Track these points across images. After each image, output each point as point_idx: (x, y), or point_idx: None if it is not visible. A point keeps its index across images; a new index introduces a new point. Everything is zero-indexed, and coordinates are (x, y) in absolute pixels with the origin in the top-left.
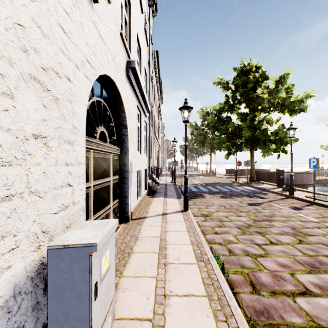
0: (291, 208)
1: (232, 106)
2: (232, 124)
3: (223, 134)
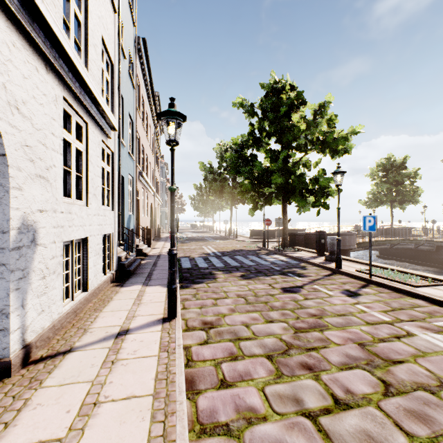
0: (344, 295)
1: (259, 140)
2: (259, 164)
3: (246, 178)
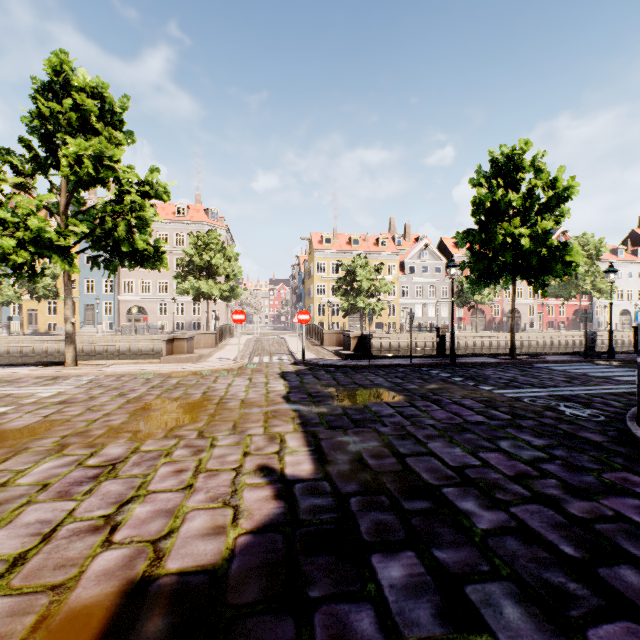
0: None
1: None
2: None
3: None
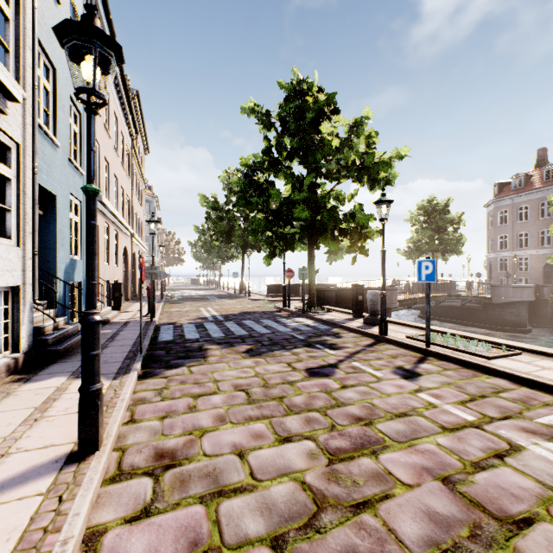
0: (398, 376)
1: (278, 161)
2: (276, 193)
3: (260, 211)
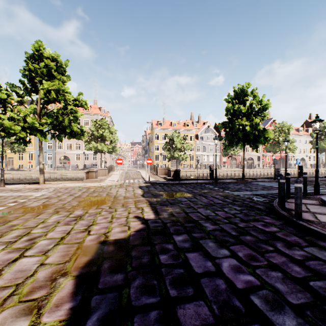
0: None
1: None
2: None
3: None
